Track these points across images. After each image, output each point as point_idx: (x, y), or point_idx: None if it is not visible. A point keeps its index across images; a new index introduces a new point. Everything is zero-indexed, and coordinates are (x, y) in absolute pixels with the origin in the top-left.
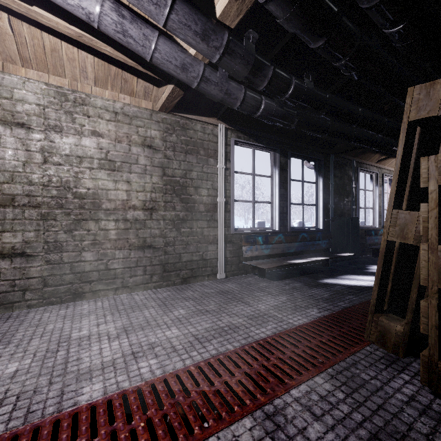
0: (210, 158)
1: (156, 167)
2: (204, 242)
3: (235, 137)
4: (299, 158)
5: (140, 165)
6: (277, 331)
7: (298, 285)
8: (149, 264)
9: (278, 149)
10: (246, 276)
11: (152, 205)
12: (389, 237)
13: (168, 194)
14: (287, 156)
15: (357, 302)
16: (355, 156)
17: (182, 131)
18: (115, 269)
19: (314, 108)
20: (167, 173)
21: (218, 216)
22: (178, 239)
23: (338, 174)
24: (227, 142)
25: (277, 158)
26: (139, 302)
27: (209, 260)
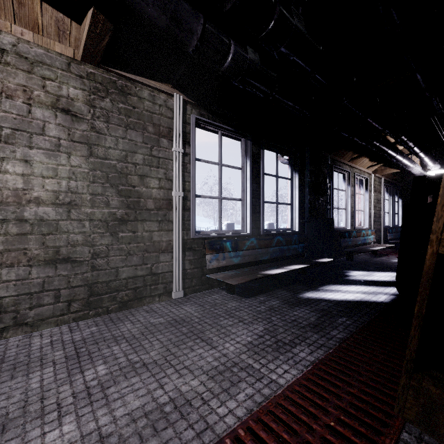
0: (162, 138)
1: (77, 143)
2: (154, 250)
3: (196, 114)
4: (273, 149)
5: (48, 137)
6: (254, 407)
7: (276, 304)
8: (64, 287)
9: (249, 135)
10: (211, 292)
11: (71, 199)
12: (442, 248)
13: (98, 183)
14: (260, 145)
15: (354, 329)
16: (330, 151)
17: (120, 96)
18: (0, 299)
19: (303, 61)
20: (95, 153)
21: (173, 216)
22: (114, 247)
23: (313, 171)
24: (185, 120)
25: (248, 147)
26: (35, 352)
27: (161, 274)
